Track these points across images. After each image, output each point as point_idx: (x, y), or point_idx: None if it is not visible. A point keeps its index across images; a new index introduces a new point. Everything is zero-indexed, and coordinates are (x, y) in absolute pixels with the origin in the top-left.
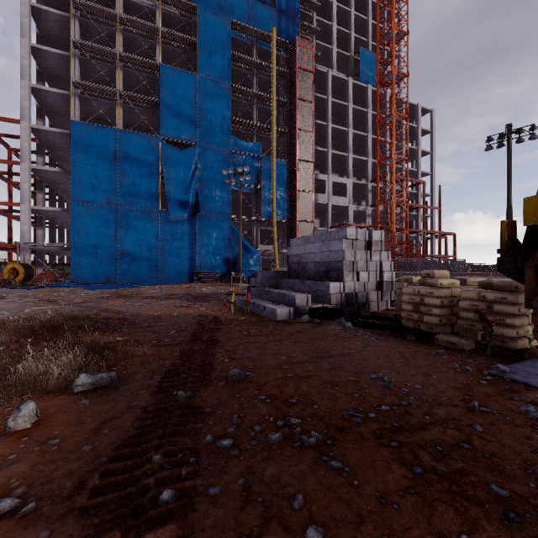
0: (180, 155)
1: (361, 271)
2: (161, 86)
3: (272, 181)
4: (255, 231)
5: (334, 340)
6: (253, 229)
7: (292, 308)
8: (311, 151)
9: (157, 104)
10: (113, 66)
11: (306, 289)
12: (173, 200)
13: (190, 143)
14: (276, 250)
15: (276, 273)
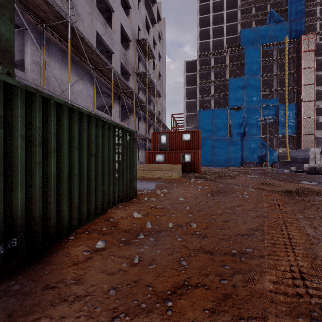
0: (236, 113)
1: (317, 160)
2: (229, 87)
3: (285, 116)
4: (274, 142)
5: (298, 174)
6: (273, 140)
7: (289, 170)
8: (314, 92)
9: (227, 94)
10: (210, 85)
11: (296, 166)
12: (234, 132)
13: (241, 107)
14: (287, 151)
15: (285, 162)
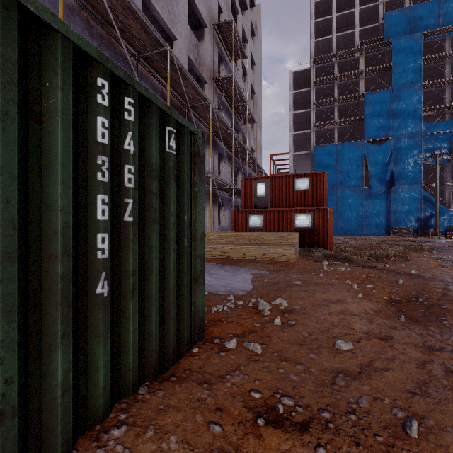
0: (378, 149)
1: None
2: (365, 107)
3: None
4: (446, 194)
5: None
6: (444, 192)
7: None
8: None
9: (361, 119)
10: (332, 106)
11: None
12: (374, 180)
13: (386, 138)
14: None
15: None
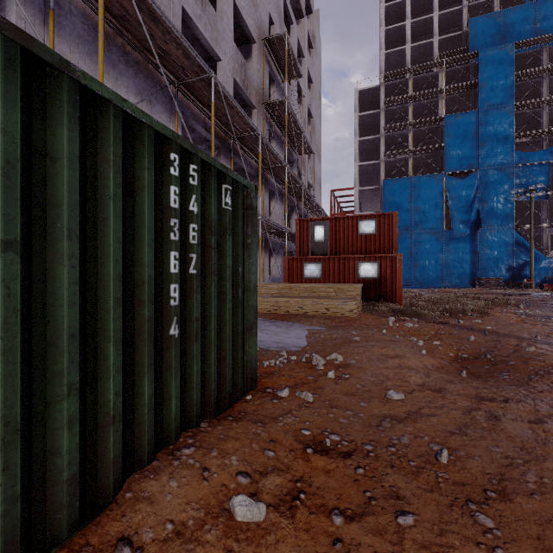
0: (462, 183)
1: None
2: (445, 133)
3: None
4: (543, 237)
5: None
6: (541, 235)
7: None
8: None
9: (440, 147)
10: (406, 132)
11: None
12: (456, 221)
13: (470, 170)
14: None
15: None
